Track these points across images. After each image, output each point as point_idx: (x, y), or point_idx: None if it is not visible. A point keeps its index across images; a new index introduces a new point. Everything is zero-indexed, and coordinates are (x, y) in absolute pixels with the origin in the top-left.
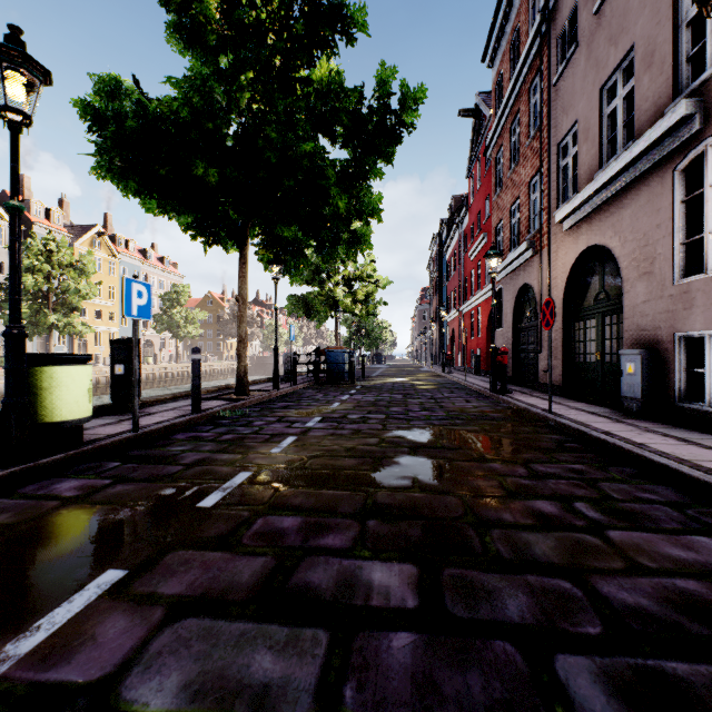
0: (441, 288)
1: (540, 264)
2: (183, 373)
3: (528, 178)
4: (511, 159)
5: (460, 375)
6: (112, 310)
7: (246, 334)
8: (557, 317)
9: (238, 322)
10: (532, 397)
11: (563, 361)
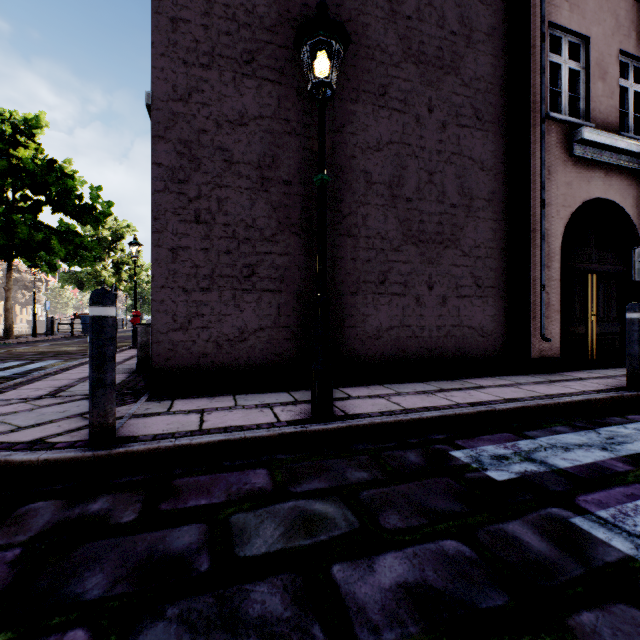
0: None
1: None
2: None
3: None
4: None
5: None
6: None
7: (11, 307)
8: None
9: (6, 300)
10: None
11: None
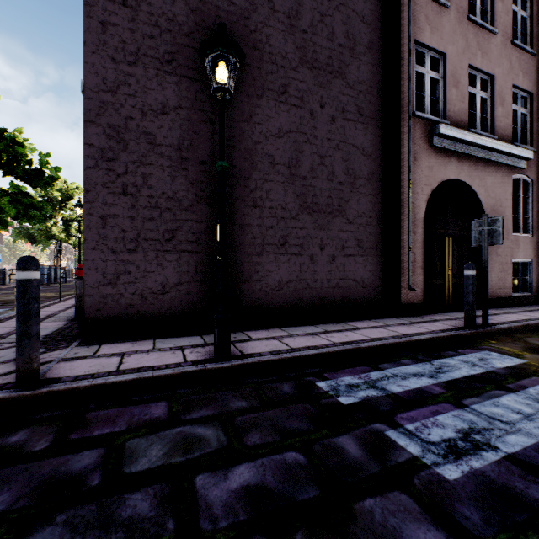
0: None
1: None
2: None
3: None
4: None
5: None
6: None
7: None
8: None
9: None
10: None
11: None
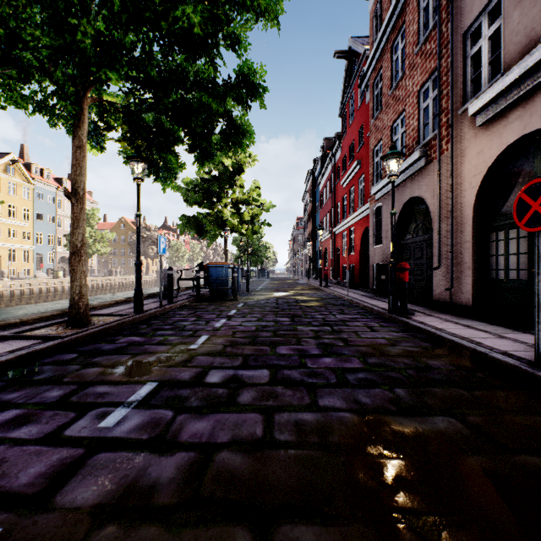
0: (314, 215)
1: (438, 170)
2: (92, 285)
3: (418, 86)
4: (392, 77)
5: (337, 289)
6: (27, 230)
7: (83, 243)
8: (464, 228)
9: (71, 226)
10: (448, 323)
11: (473, 277)
